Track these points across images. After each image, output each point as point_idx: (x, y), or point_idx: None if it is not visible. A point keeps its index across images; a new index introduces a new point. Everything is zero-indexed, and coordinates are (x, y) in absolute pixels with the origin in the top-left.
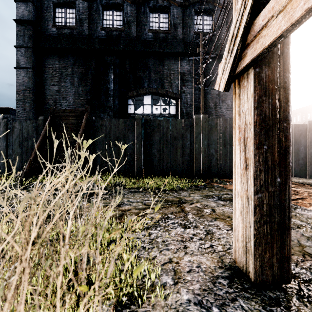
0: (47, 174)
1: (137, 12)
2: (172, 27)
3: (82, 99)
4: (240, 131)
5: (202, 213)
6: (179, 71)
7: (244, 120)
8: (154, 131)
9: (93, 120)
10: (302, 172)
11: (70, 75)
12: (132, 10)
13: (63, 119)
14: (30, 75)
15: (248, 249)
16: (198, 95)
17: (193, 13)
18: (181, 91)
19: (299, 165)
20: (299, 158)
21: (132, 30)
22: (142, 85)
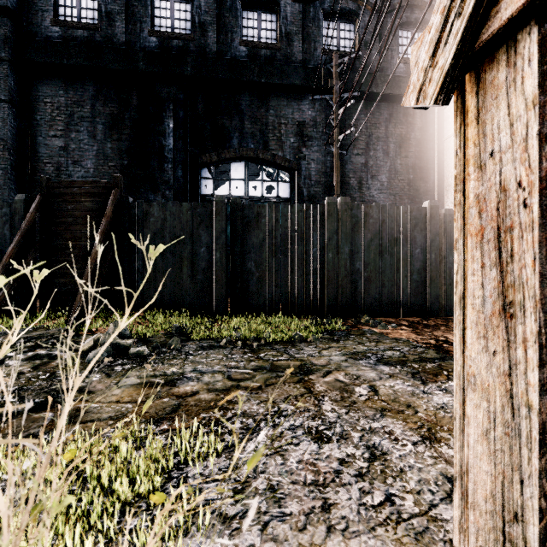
0: (32, 310)
1: (219, 8)
2: (284, 38)
3: (113, 166)
4: (481, 211)
5: (351, 398)
6: (295, 120)
7: (497, 178)
8: (251, 227)
9: (129, 203)
10: None
11: (89, 118)
12: (210, 3)
13: (68, 201)
14: (6, 115)
15: (512, 543)
16: (330, 165)
17: (321, 17)
18: (299, 156)
19: None
20: None
21: (210, 40)
22: (227, 143)
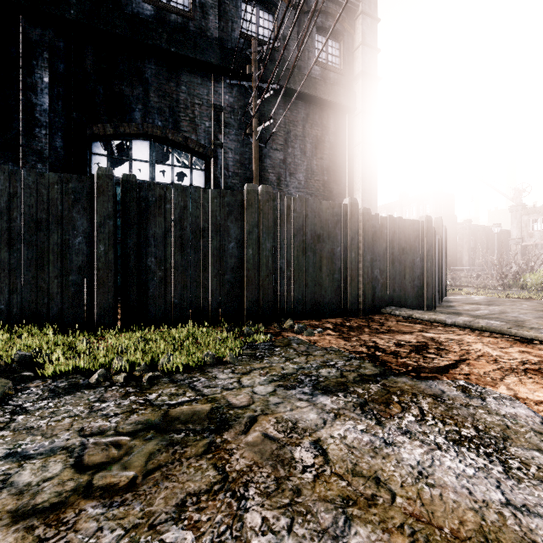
0: None
1: None
2: (198, 8)
3: None
4: None
5: (292, 480)
6: (211, 103)
7: None
8: (150, 213)
9: None
10: (418, 300)
11: None
12: None
13: None
14: None
15: None
16: (249, 157)
17: None
18: (215, 143)
19: (415, 288)
20: (414, 277)
21: None
22: (127, 115)
